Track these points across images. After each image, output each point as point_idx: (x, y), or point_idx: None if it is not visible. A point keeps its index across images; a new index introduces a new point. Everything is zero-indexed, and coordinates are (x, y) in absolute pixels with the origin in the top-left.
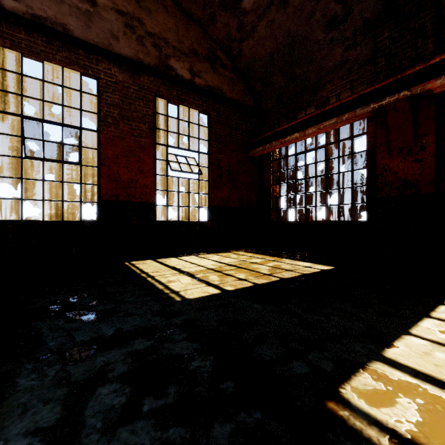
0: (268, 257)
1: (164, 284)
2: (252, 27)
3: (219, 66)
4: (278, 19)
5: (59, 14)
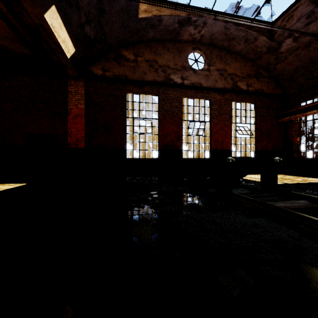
0: (296, 176)
1: (258, 181)
2: (284, 58)
3: (261, 77)
4: (302, 53)
5: (199, 79)
